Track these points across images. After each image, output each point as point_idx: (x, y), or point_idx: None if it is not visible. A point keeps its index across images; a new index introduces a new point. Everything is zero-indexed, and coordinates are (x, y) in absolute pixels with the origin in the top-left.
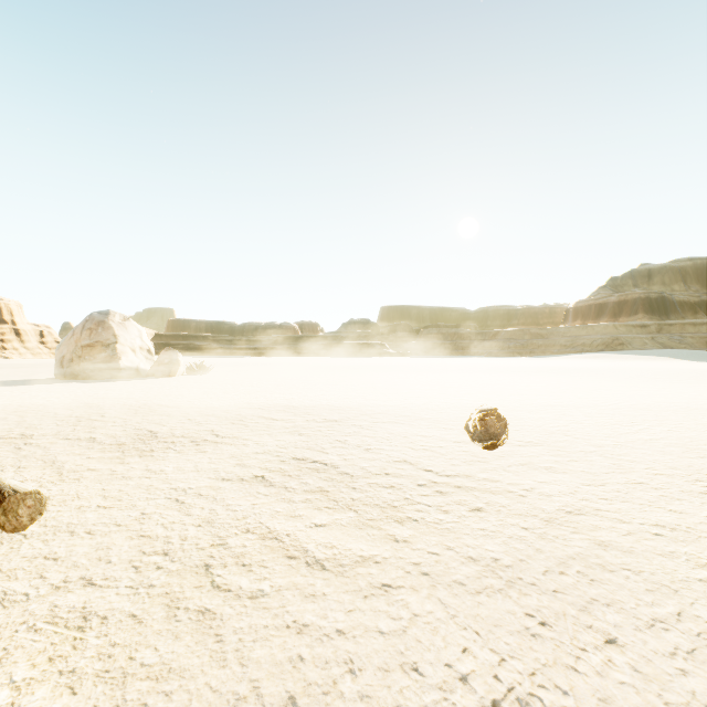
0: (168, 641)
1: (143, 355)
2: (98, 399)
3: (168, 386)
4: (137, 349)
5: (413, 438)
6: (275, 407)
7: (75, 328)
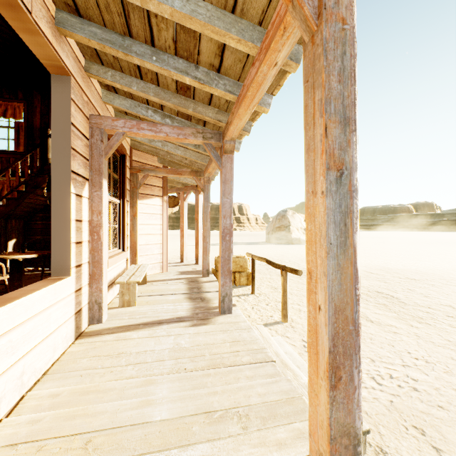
0: None
1: (301, 231)
2: (285, 253)
3: None
4: (299, 228)
5: None
6: (375, 266)
7: (273, 219)
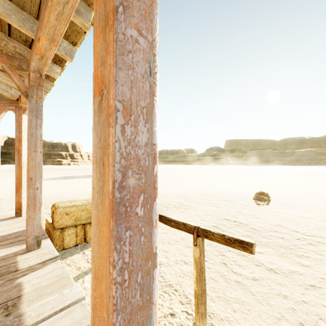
0: (232, 290)
1: None
2: None
3: None
4: None
5: (276, 213)
6: (195, 192)
7: None
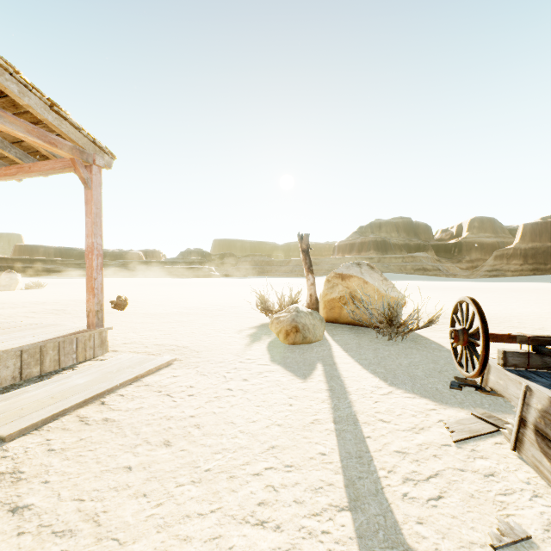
0: None
1: None
2: None
3: (7, 294)
4: None
5: None
6: (68, 300)
7: None
